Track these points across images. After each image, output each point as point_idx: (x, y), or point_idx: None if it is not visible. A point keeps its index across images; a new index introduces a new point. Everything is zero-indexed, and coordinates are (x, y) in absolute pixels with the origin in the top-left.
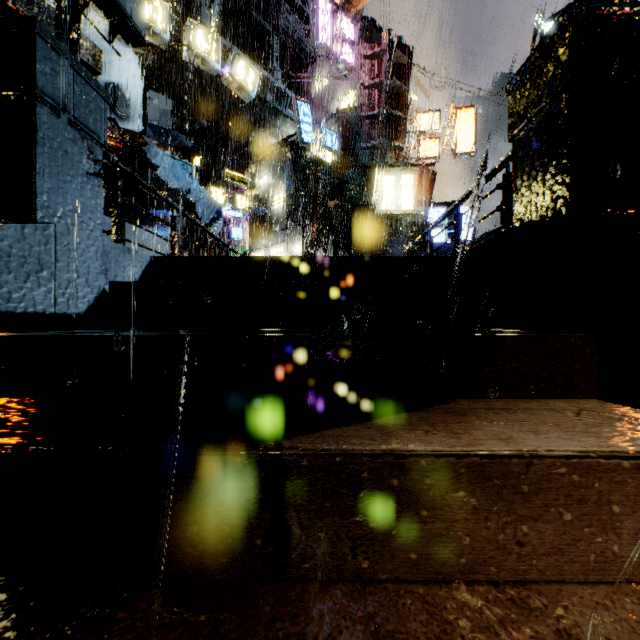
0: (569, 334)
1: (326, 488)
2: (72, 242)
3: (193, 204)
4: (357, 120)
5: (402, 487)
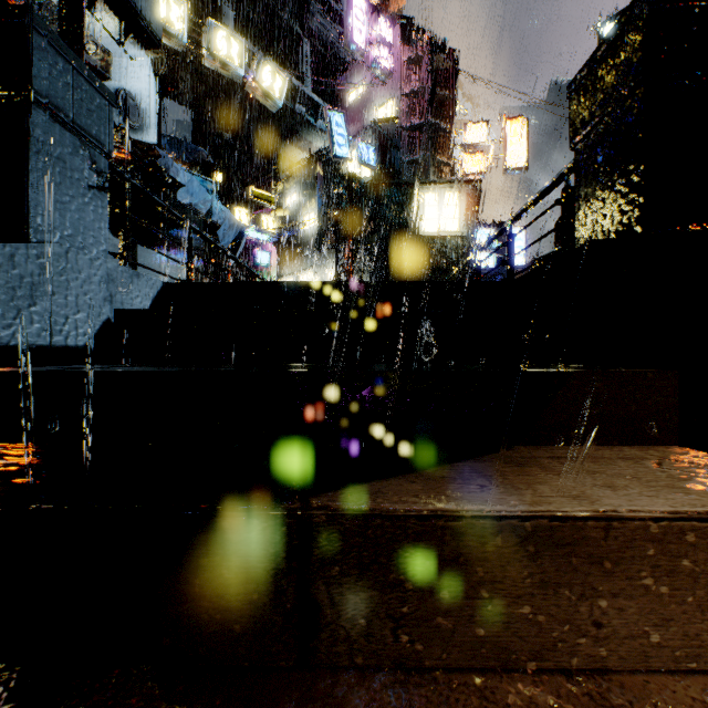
0: (645, 370)
1: (362, 556)
2: (71, 264)
3: (213, 225)
4: (396, 132)
5: (454, 555)
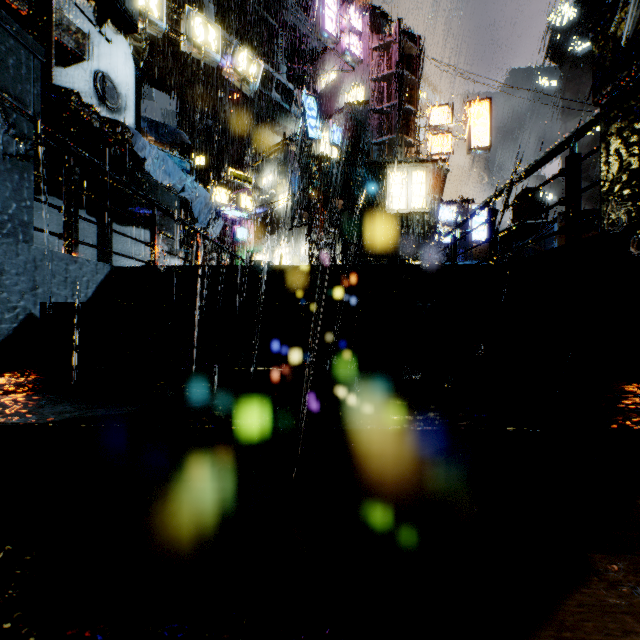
0: None
1: None
2: None
3: (190, 203)
4: (365, 115)
5: None
